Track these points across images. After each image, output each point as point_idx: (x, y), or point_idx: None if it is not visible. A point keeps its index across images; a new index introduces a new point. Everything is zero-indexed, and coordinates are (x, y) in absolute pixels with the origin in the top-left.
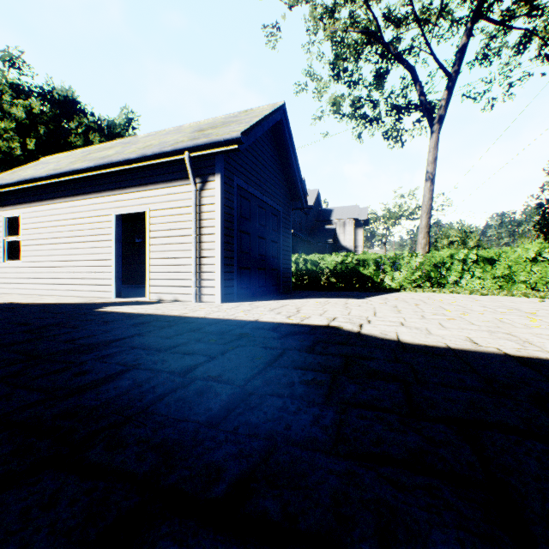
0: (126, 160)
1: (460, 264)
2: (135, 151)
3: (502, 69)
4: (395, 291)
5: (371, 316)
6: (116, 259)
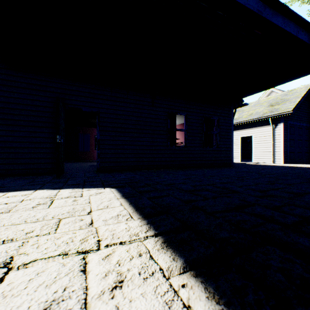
0: (246, 122)
1: None
2: (246, 117)
3: None
4: None
5: None
6: (240, 150)
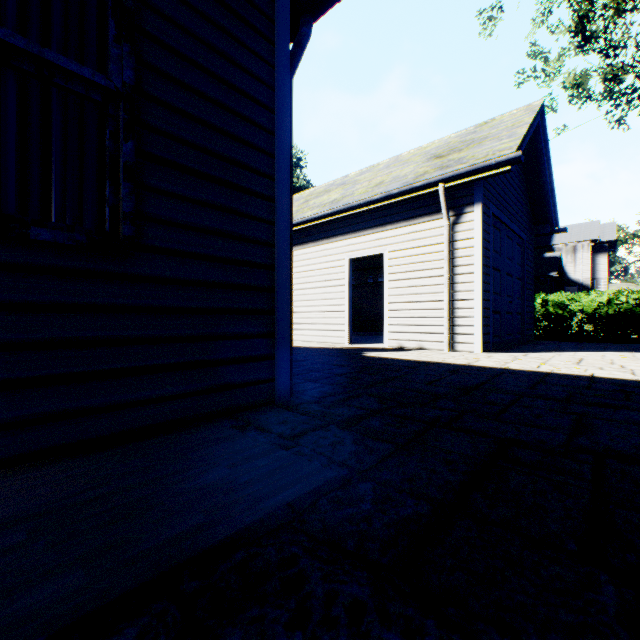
0: (366, 202)
1: None
2: (367, 191)
3: None
4: None
5: None
6: (348, 304)
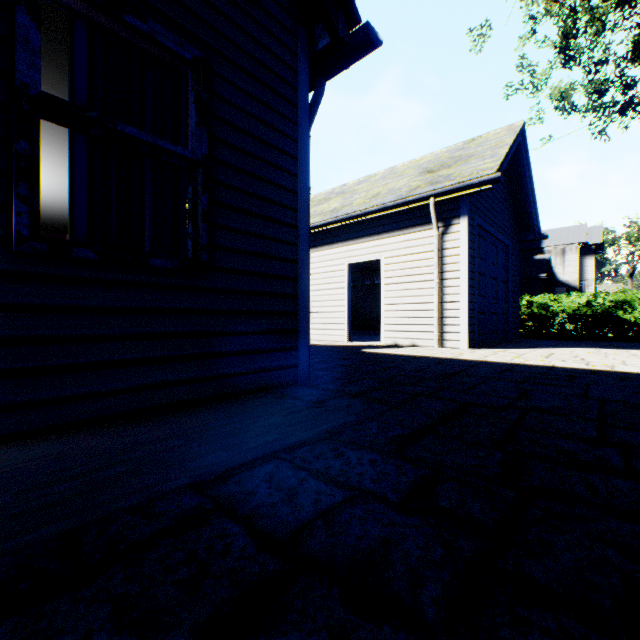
0: (365, 213)
1: None
2: (365, 202)
3: None
4: None
5: None
6: (347, 305)
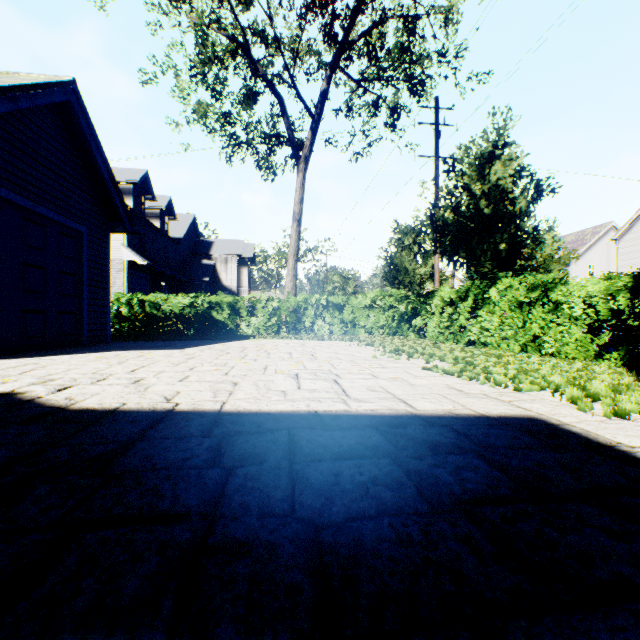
0: None
1: (313, 309)
2: None
3: (362, 126)
4: (245, 338)
5: (121, 373)
6: None
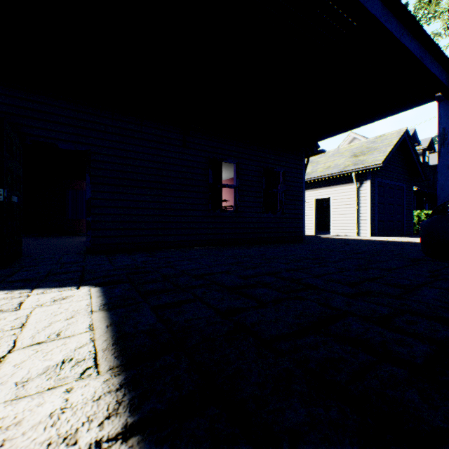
0: (322, 177)
1: None
2: (323, 171)
3: None
4: None
5: None
6: (314, 218)
